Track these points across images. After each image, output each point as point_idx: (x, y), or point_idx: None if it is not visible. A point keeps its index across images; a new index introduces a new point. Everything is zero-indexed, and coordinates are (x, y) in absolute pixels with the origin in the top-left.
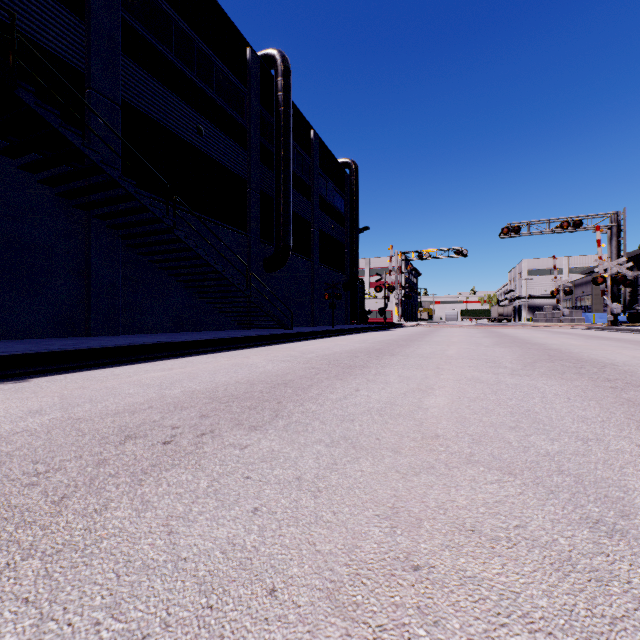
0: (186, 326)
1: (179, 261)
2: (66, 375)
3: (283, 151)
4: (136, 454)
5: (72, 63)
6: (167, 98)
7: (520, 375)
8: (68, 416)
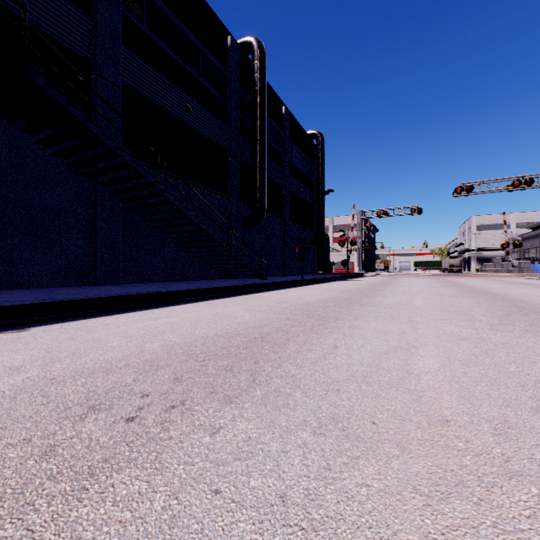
0: (176, 276)
1: (170, 221)
2: (63, 324)
3: (259, 124)
4: (91, 438)
5: (81, 53)
6: (160, 81)
7: (502, 331)
8: (43, 375)
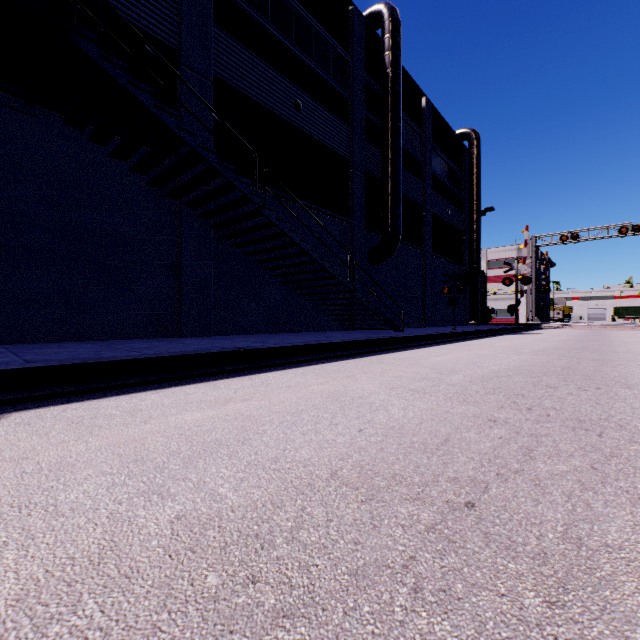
0: (282, 326)
1: (273, 251)
2: (70, 406)
3: (391, 120)
4: None
5: (163, 40)
6: (262, 71)
7: None
8: None
